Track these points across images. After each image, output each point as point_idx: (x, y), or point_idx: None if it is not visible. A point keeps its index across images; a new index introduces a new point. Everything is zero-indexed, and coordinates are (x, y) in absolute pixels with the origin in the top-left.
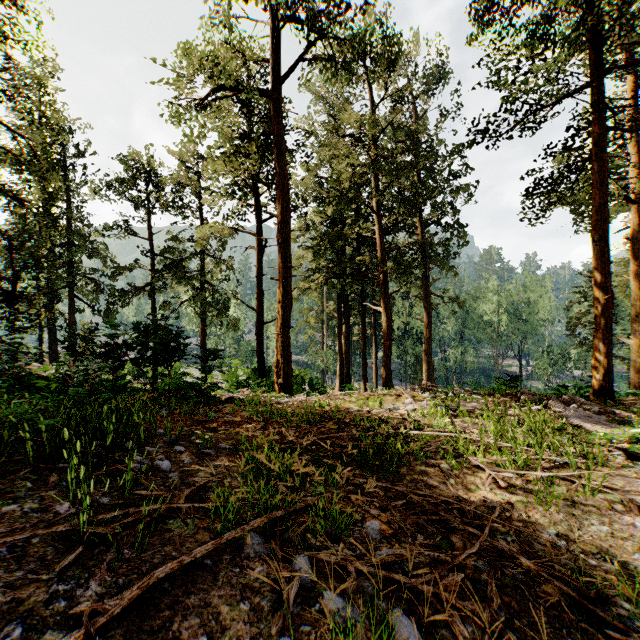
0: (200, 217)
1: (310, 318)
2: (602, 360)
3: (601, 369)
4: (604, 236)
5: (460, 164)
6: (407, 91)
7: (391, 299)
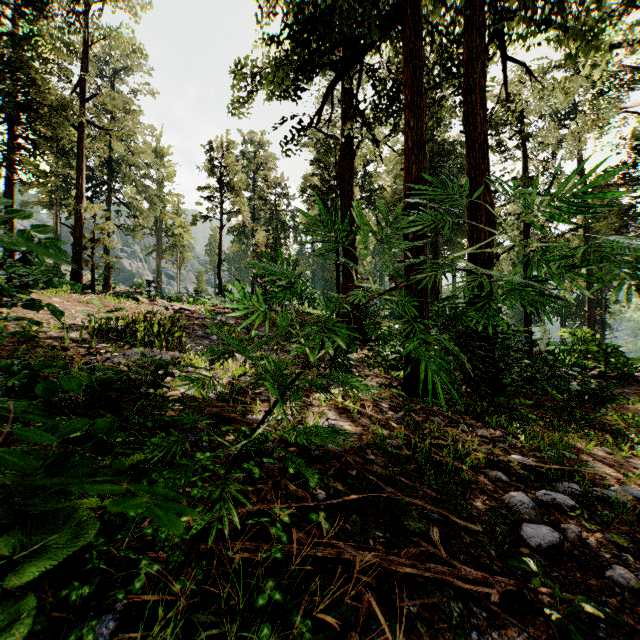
0: None
1: None
2: None
3: None
4: None
5: None
6: None
7: None
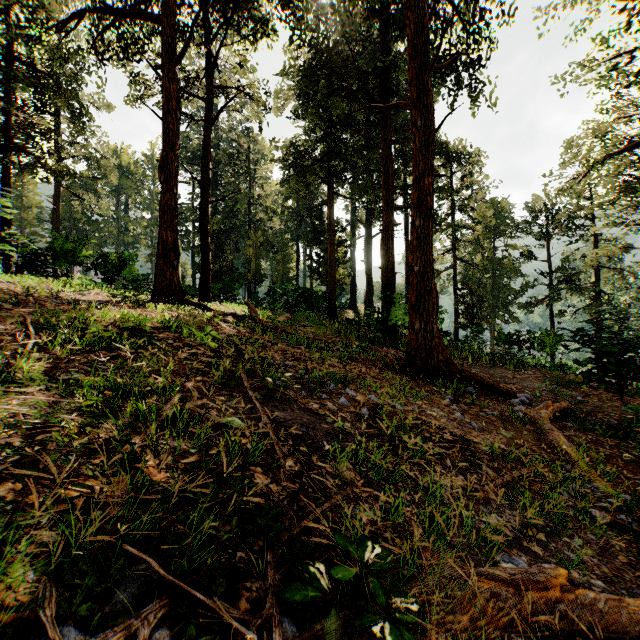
0: (594, 234)
1: None
2: None
3: None
4: None
5: None
6: None
7: None
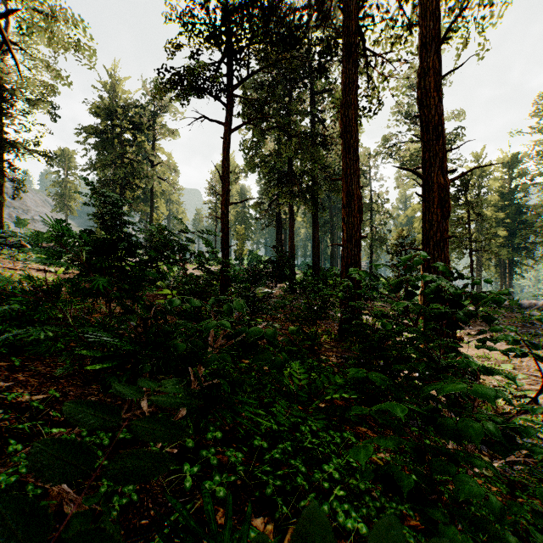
0: None
1: None
2: None
3: None
4: None
5: None
6: None
7: None
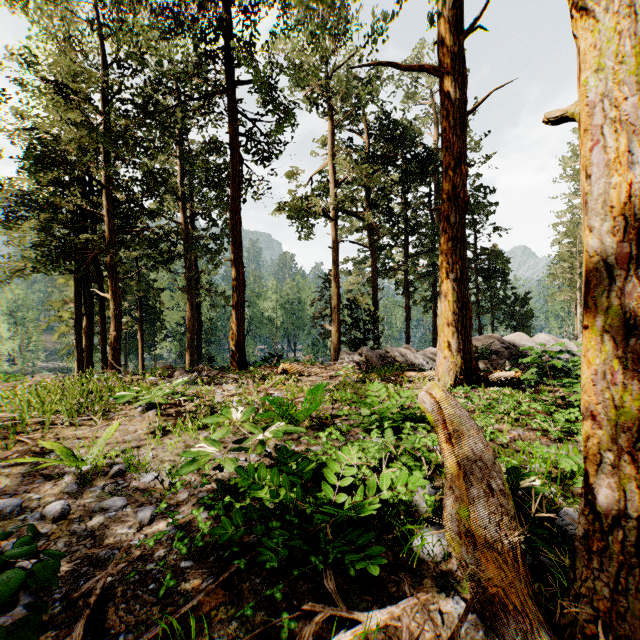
0: None
1: (63, 312)
2: (235, 333)
3: (235, 341)
4: (237, 226)
5: (223, 162)
6: (170, 71)
7: (157, 291)
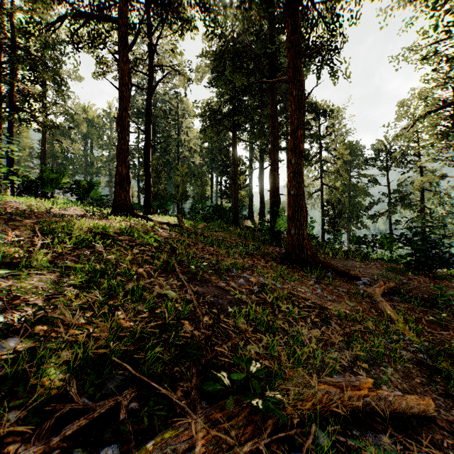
0: (420, 167)
1: None
2: None
3: None
4: None
5: None
6: None
7: None
